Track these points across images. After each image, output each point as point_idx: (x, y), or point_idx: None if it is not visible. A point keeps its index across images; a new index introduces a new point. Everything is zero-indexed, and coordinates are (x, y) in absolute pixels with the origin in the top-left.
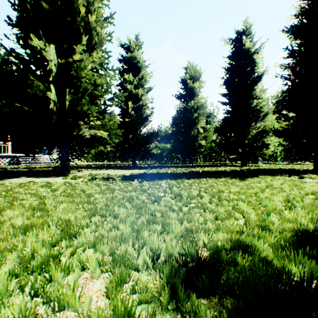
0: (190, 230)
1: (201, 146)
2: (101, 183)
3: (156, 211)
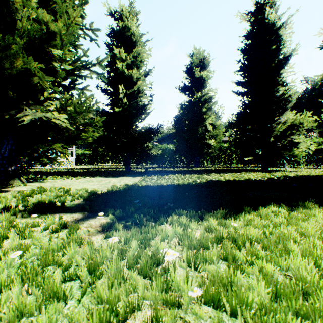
0: None
1: (210, 146)
2: None
3: None
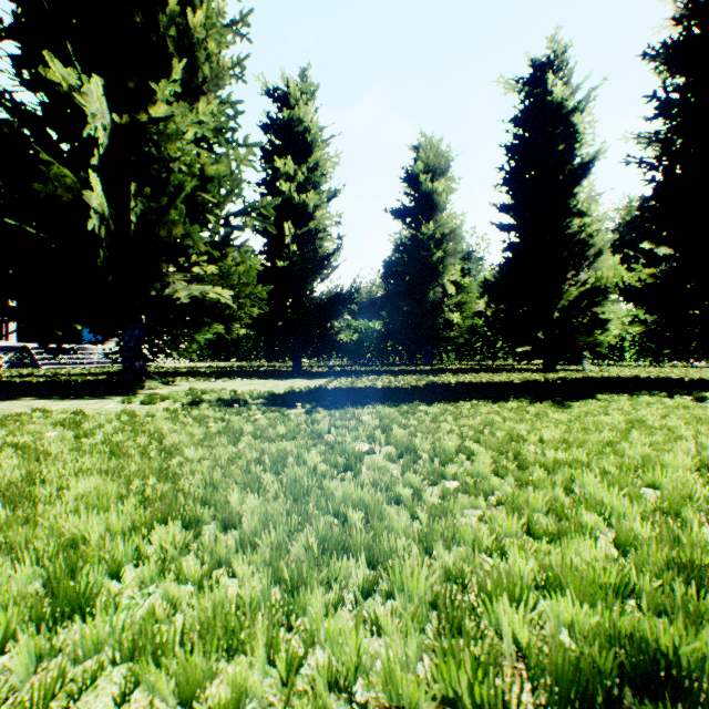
0: (458, 579)
1: (452, 325)
2: (210, 415)
3: (349, 504)
